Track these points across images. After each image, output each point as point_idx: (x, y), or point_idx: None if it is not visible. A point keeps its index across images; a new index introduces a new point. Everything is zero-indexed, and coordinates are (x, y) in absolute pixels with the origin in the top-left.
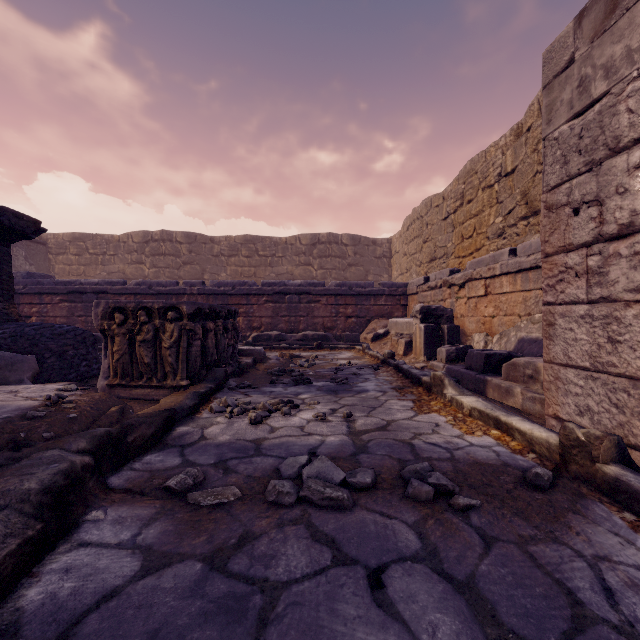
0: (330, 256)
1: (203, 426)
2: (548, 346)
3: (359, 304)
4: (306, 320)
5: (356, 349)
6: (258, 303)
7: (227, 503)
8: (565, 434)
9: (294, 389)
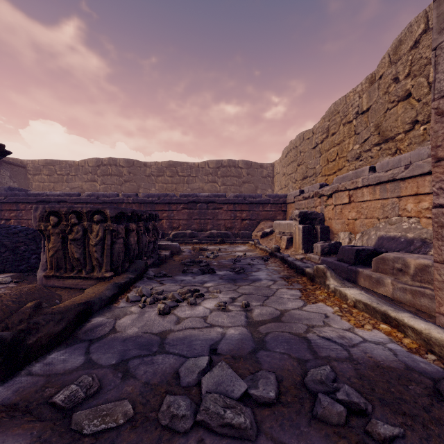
0: (230, 176)
1: (117, 316)
2: (440, 247)
3: (251, 210)
4: (212, 222)
5: (249, 243)
6: (177, 209)
7: (114, 428)
8: None
9: (201, 278)
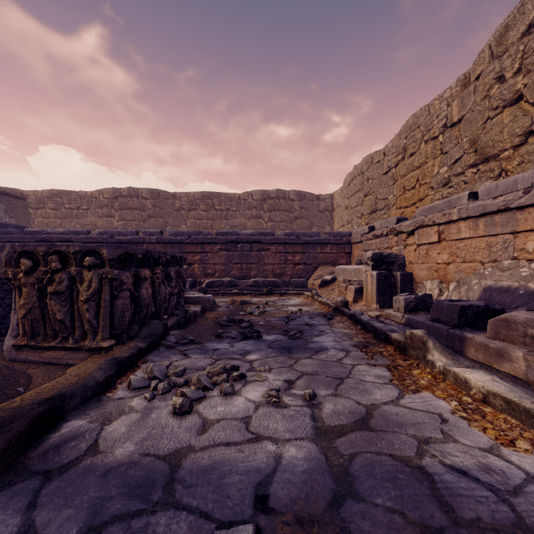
0: (278, 210)
1: (107, 417)
2: None
3: (306, 252)
4: (257, 267)
5: (305, 295)
6: (212, 251)
7: None
8: None
9: (242, 345)
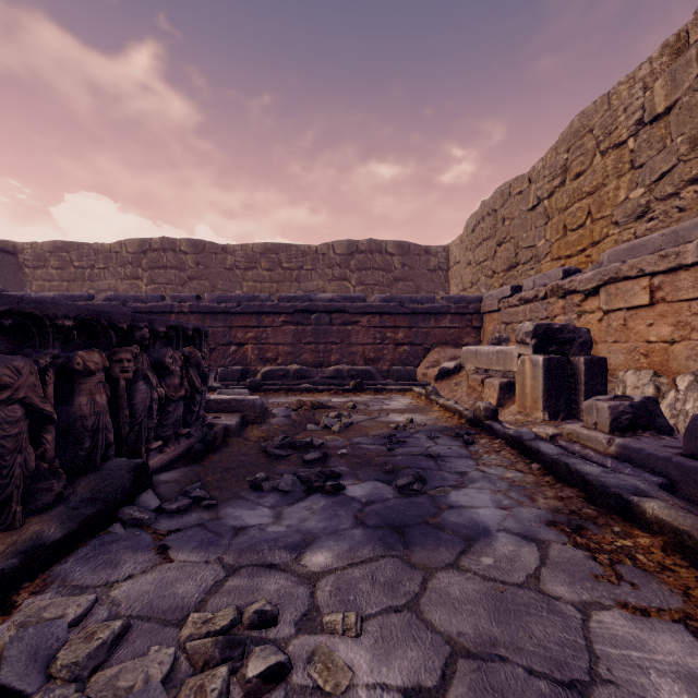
0: (371, 268)
1: None
2: None
3: (414, 326)
4: (340, 349)
5: (413, 392)
6: (273, 325)
7: None
8: None
9: (299, 515)
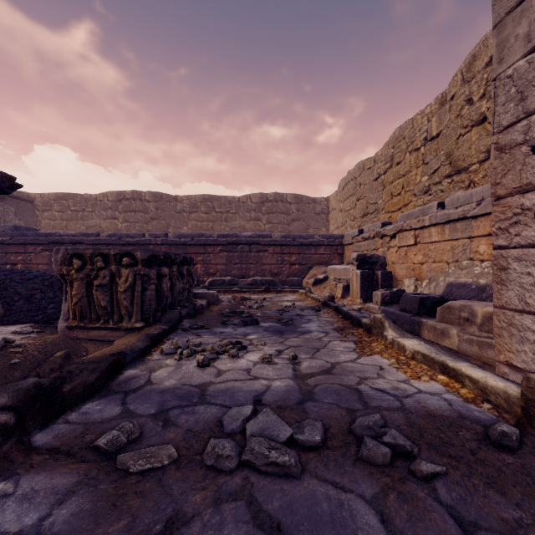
0: (276, 212)
1: (152, 369)
2: (499, 291)
3: (301, 253)
4: (255, 267)
5: (299, 292)
6: (214, 252)
7: (160, 468)
8: (530, 387)
9: (243, 330)
